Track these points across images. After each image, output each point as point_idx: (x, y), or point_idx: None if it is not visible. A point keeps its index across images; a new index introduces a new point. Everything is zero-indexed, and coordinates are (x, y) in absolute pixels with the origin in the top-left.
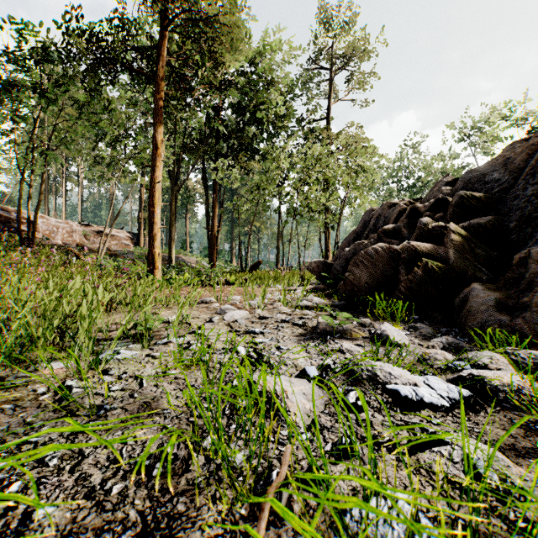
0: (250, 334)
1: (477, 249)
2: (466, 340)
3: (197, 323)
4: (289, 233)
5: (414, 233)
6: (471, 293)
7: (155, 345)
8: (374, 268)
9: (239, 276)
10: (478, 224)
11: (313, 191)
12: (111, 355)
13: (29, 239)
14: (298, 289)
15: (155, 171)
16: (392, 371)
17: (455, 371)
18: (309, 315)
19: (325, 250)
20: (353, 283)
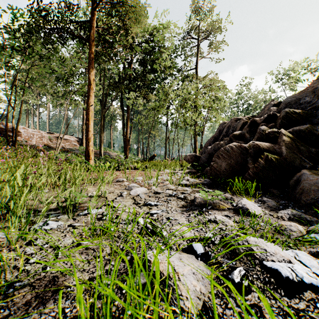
0: (147, 206)
1: (300, 146)
2: (303, 211)
3: (112, 197)
4: (172, 138)
5: (256, 136)
6: (301, 177)
7: (78, 216)
8: (230, 159)
9: (142, 164)
10: (299, 130)
11: (188, 111)
12: (41, 225)
13: (13, 141)
14: (179, 172)
15: (90, 99)
16: (267, 248)
17: (311, 242)
18: (188, 191)
19: (194, 148)
20: (216, 169)
